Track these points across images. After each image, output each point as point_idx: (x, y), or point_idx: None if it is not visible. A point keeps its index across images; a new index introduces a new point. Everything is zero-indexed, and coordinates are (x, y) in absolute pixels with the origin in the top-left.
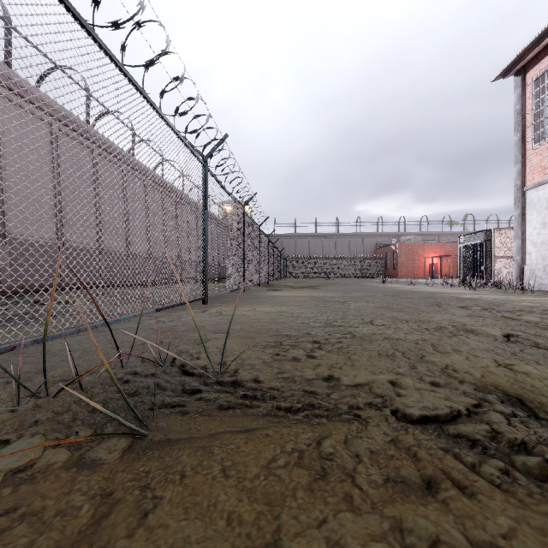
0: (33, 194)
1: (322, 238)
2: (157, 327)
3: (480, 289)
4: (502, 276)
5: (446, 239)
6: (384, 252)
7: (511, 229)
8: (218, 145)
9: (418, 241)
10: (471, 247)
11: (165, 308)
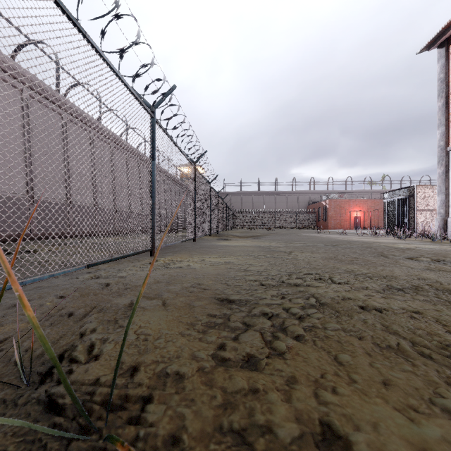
0: (4, 153)
1: (264, 195)
2: (84, 287)
3: (407, 239)
4: (423, 228)
5: (367, 196)
6: (315, 207)
7: (431, 186)
8: (166, 95)
9: (344, 197)
10: (394, 202)
11: (100, 263)
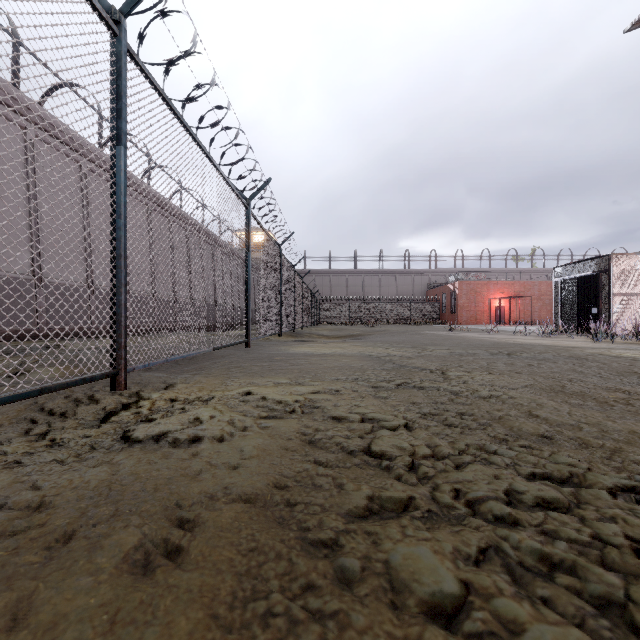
0: None
1: (363, 275)
2: None
3: (609, 341)
4: (623, 322)
5: (511, 277)
6: (438, 292)
7: (636, 256)
8: None
9: (481, 278)
10: (570, 283)
11: None
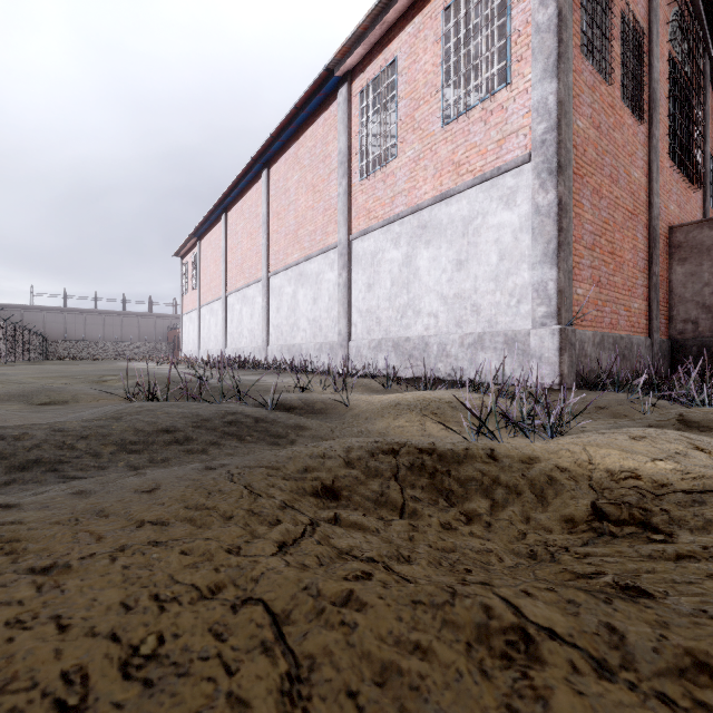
0: None
1: (104, 315)
2: None
3: None
4: None
5: None
6: (173, 334)
7: None
8: None
9: None
10: None
11: None
